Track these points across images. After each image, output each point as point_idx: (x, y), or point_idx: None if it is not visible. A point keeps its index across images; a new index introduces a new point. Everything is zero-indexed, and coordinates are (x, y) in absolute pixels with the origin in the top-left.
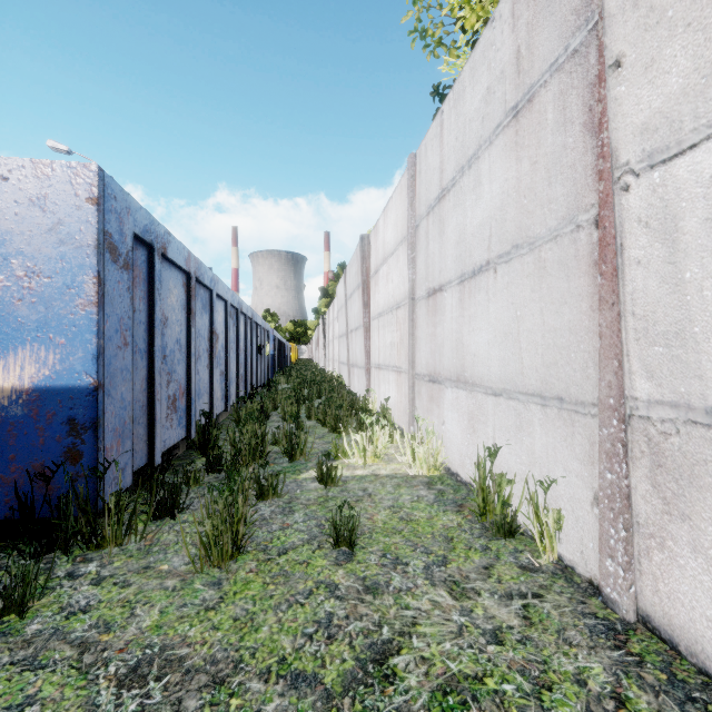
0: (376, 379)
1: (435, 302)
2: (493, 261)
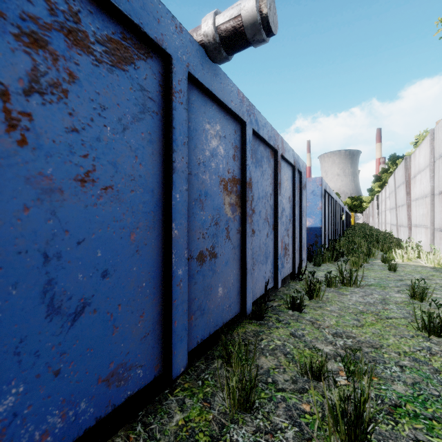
0: (414, 232)
1: (441, 197)
2: None
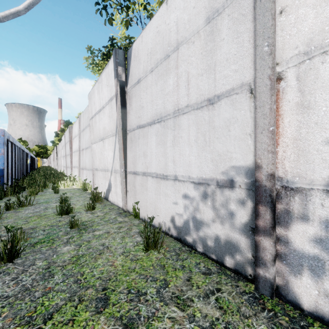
0: (74, 171)
1: (83, 152)
2: (88, 147)
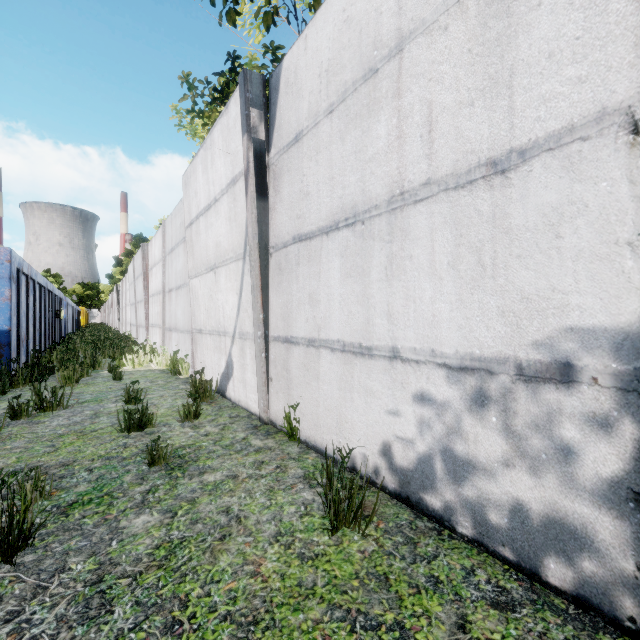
0: (152, 333)
1: (171, 295)
2: (181, 286)
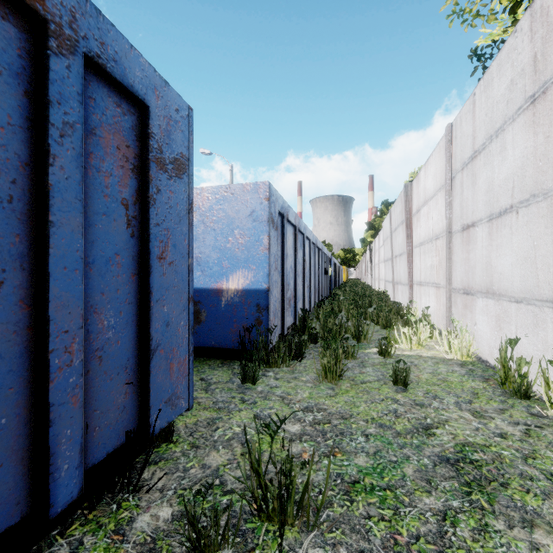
0: (418, 293)
1: (468, 234)
2: (515, 206)
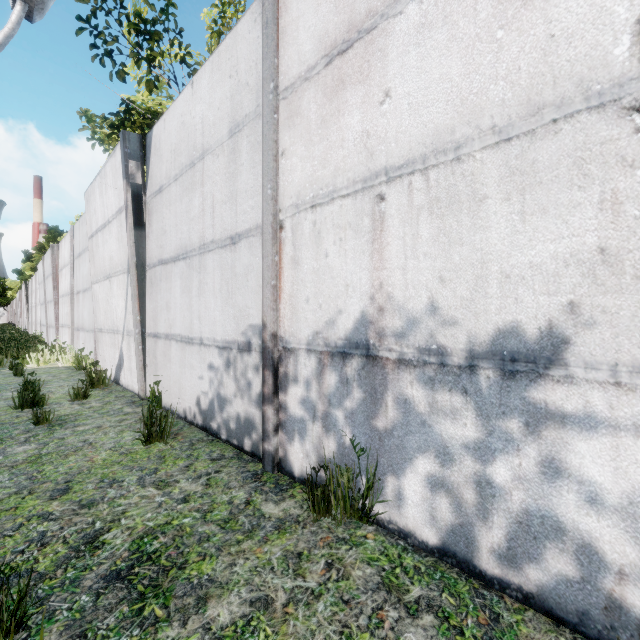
0: (62, 333)
1: (78, 297)
2: (87, 289)
